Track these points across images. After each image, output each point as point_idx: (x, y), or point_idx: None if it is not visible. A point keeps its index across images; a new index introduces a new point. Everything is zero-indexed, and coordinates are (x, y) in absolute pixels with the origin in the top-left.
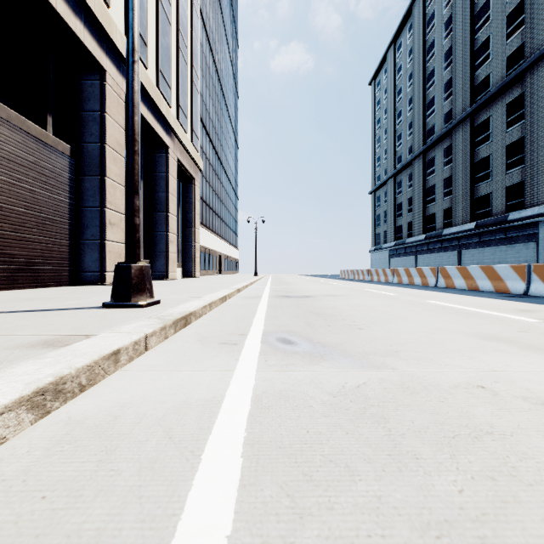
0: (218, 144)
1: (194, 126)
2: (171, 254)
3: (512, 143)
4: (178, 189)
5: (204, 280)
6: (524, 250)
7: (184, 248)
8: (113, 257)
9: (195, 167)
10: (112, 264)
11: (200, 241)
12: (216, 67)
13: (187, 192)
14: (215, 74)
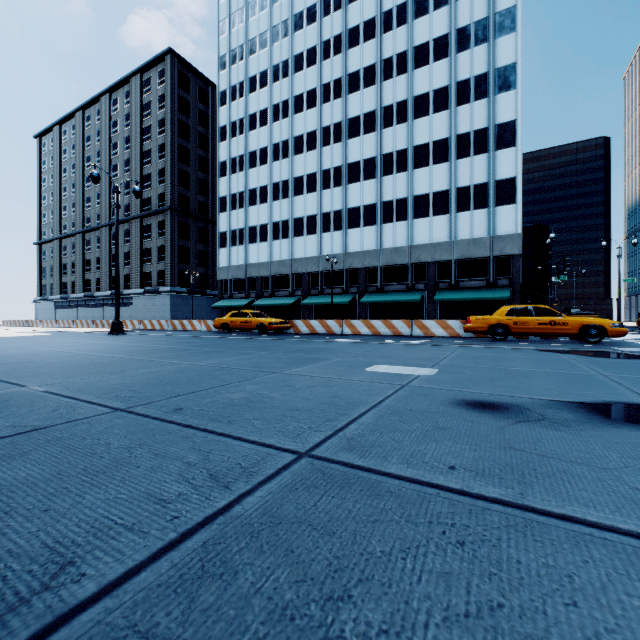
0: None
1: None
2: None
3: (127, 253)
4: None
5: None
6: (130, 310)
7: None
8: None
9: None
10: None
11: None
12: None
13: None
14: None
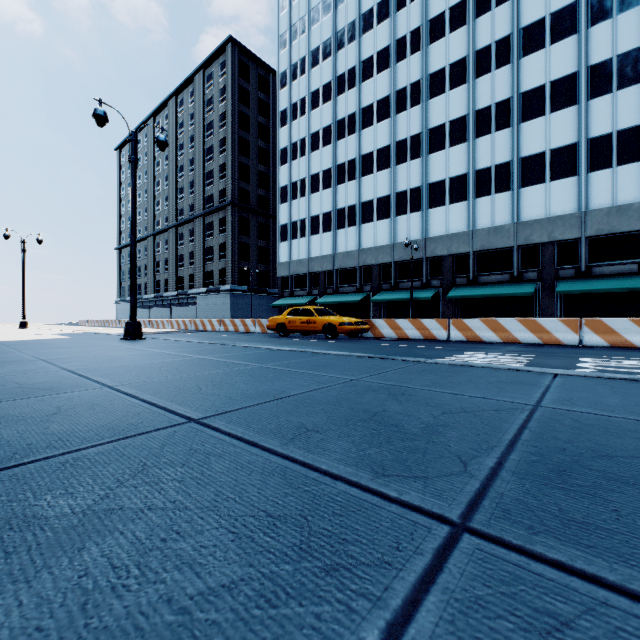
0: None
1: None
2: None
3: (191, 252)
4: None
5: None
6: (194, 310)
7: None
8: None
9: None
10: None
11: None
12: None
13: None
14: None
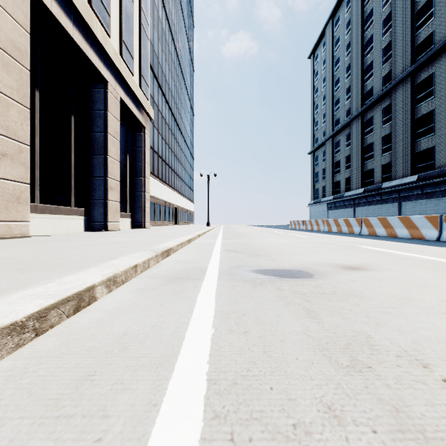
0: (175, 107)
1: (143, 71)
2: (111, 202)
3: None
4: (126, 137)
5: (146, 232)
6: None
7: (134, 198)
8: (2, 200)
9: (145, 115)
10: (0, 210)
11: (155, 194)
12: (172, 36)
13: (136, 140)
14: (171, 42)
